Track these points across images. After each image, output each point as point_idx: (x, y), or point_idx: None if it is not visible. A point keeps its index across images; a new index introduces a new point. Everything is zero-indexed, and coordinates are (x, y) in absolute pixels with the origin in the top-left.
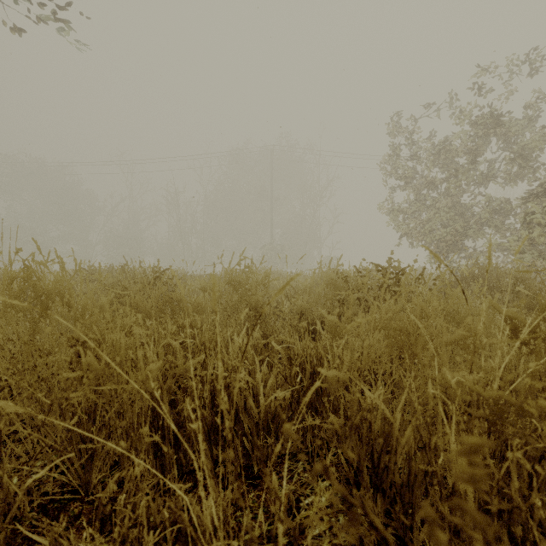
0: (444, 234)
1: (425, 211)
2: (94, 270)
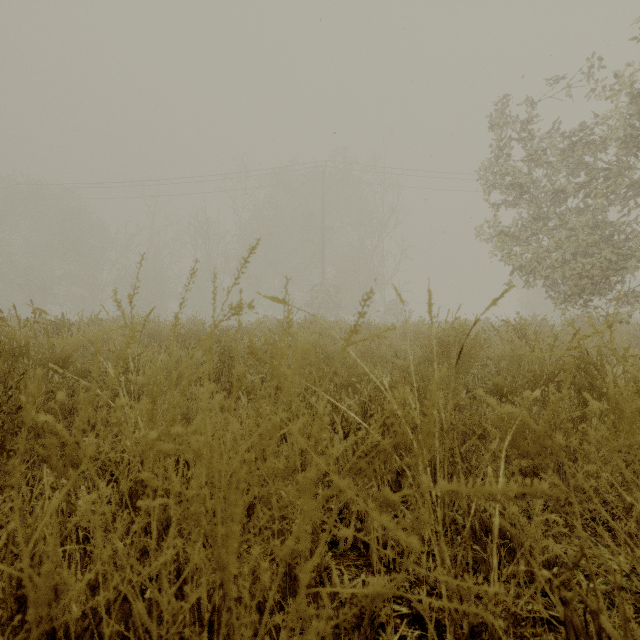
0: (588, 266)
1: (547, 234)
2: None
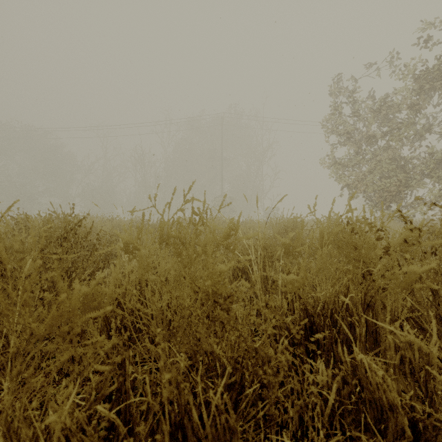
0: (388, 184)
1: (365, 164)
2: (23, 218)
